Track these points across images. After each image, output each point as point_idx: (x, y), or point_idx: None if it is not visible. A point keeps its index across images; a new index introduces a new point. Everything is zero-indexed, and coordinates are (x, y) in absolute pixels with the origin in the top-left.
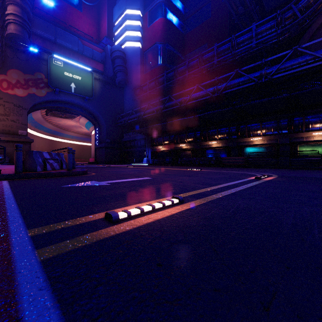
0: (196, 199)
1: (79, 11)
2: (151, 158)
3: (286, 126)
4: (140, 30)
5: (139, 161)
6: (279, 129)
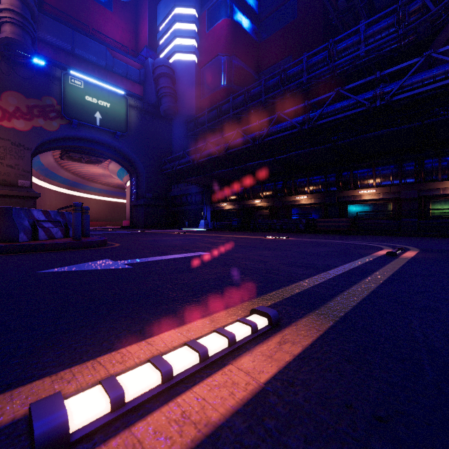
0: (306, 312)
1: (108, 11)
2: (211, 221)
3: (412, 172)
4: (195, 37)
5: (193, 224)
6: (402, 176)
